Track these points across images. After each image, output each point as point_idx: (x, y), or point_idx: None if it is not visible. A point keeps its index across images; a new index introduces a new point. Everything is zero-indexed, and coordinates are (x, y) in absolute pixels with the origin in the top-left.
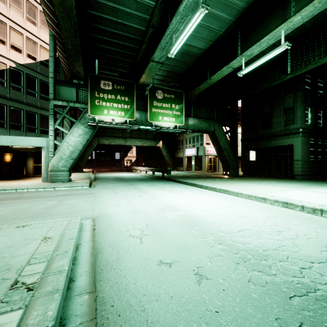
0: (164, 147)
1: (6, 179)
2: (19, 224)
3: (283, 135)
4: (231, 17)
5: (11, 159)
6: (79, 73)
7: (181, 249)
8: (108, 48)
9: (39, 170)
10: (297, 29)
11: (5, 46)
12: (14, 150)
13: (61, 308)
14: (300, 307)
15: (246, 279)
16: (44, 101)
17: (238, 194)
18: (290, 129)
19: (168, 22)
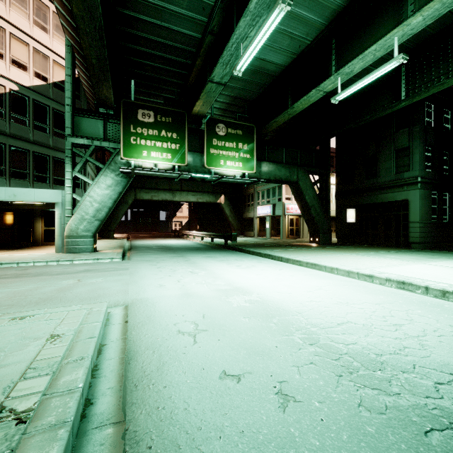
0: (227, 204)
1: (6, 248)
2: (15, 315)
3: (394, 187)
4: (323, 20)
5: (12, 220)
6: (108, 99)
7: (254, 352)
8: (149, 64)
9: (51, 235)
10: (415, 37)
11: (4, 60)
12: (17, 207)
13: (69, 451)
14: (443, 450)
15: (355, 401)
16: (58, 139)
17: (333, 270)
18: (405, 177)
19: (233, 26)
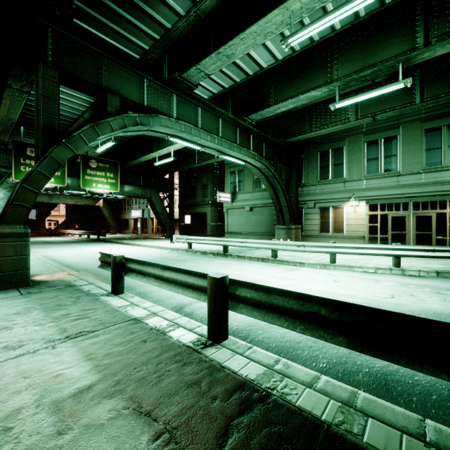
0: (106, 207)
1: None
2: None
3: (202, 205)
4: None
5: None
6: (2, 140)
7: (89, 257)
8: None
9: None
10: None
11: None
12: None
13: None
14: None
15: None
16: None
17: (144, 246)
18: (206, 200)
19: None
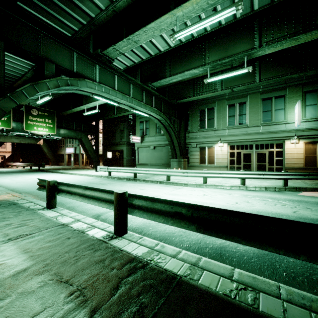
0: (45, 145)
1: None
2: None
3: (120, 144)
4: None
5: None
6: None
7: (30, 183)
8: None
9: None
10: None
11: None
12: None
13: None
14: None
15: None
16: None
17: (76, 174)
18: (122, 141)
19: None
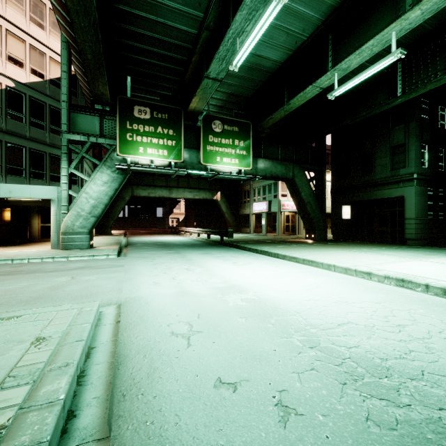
0: (223, 201)
1: (2, 244)
2: (2, 315)
3: (390, 183)
4: (319, 15)
5: (9, 217)
6: (104, 95)
7: (252, 356)
8: (145, 61)
9: (48, 232)
10: (412, 33)
11: (0, 57)
12: (13, 204)
13: None
14: None
15: (362, 414)
16: (55, 136)
17: (330, 267)
18: (401, 174)
19: (229, 21)
